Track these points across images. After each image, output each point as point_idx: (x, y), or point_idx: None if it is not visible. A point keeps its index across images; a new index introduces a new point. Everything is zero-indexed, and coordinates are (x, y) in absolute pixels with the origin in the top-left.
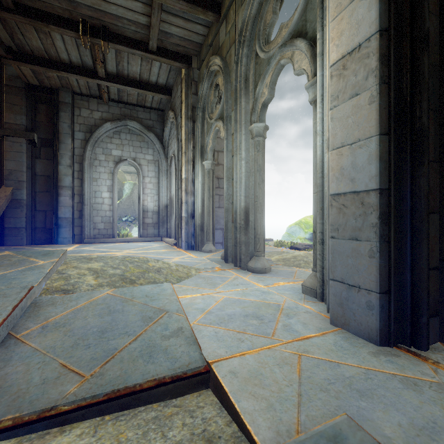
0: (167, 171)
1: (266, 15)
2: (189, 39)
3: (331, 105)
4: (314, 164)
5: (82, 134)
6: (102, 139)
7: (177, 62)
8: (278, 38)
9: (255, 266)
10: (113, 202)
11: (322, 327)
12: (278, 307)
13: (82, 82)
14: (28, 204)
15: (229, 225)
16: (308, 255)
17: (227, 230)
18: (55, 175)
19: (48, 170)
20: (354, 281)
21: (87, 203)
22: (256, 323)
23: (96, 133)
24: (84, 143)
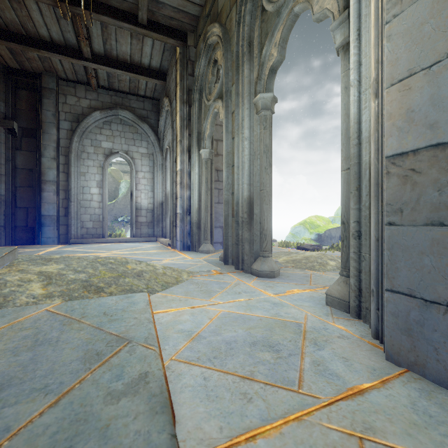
0: (162, 165)
1: None
2: (184, 10)
3: (389, 15)
4: (343, 131)
5: (68, 123)
6: (90, 129)
7: (171, 39)
8: None
9: (261, 268)
10: (103, 199)
11: (375, 366)
12: (299, 328)
13: (67, 65)
14: (7, 200)
15: (229, 220)
16: (322, 256)
17: (227, 226)
18: (38, 168)
19: (30, 163)
20: (436, 294)
21: (74, 200)
22: (269, 359)
23: (83, 123)
24: (71, 134)
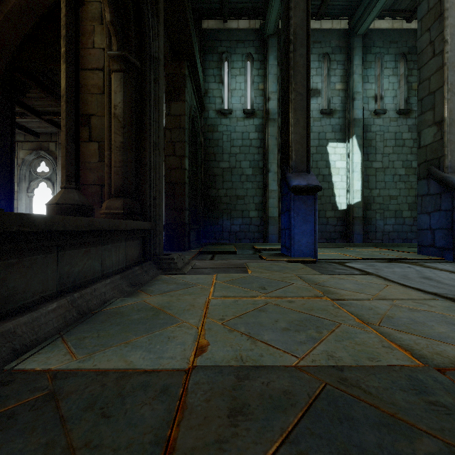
0: None
1: (35, 163)
2: None
3: None
4: None
5: None
6: None
7: None
8: (41, 174)
9: None
10: None
11: None
12: None
13: None
14: None
15: None
16: None
17: None
18: None
19: None
20: None
21: None
22: None
23: None
24: None
